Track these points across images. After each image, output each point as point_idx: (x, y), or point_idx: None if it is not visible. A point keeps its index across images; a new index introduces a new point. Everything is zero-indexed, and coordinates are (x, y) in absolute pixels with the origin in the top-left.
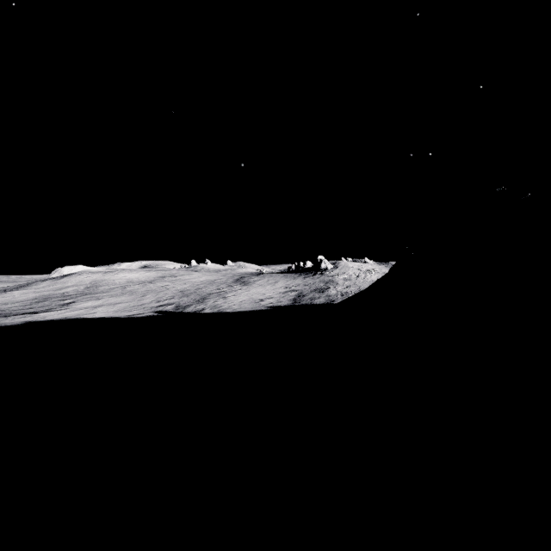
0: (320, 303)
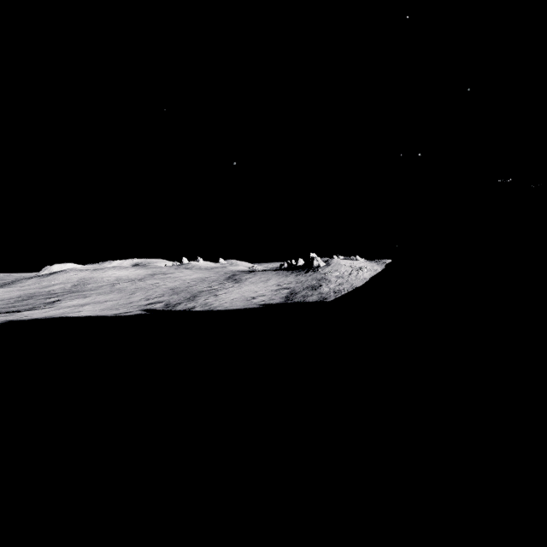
0: (313, 301)
